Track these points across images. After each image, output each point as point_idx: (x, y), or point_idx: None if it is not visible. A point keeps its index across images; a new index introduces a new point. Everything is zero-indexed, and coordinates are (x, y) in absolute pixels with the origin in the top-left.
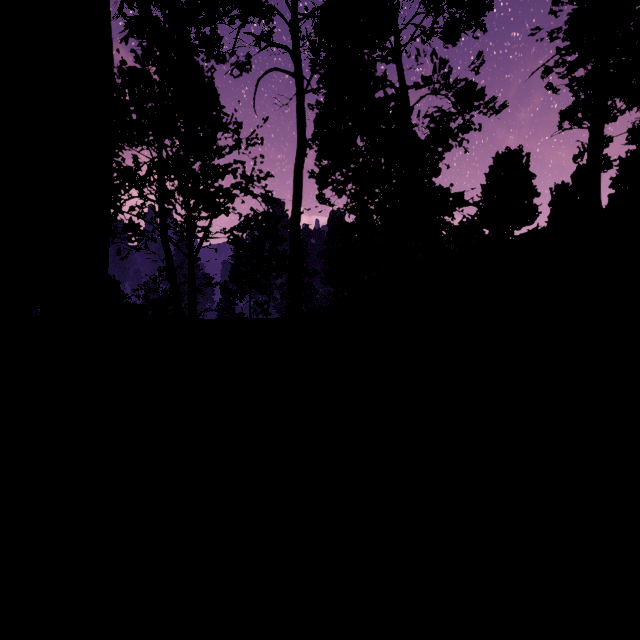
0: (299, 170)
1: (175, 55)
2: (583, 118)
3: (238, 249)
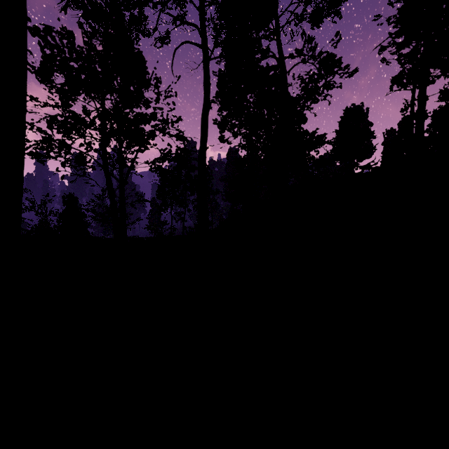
0: (205, 117)
1: (114, 32)
2: (407, 83)
3: (159, 175)
